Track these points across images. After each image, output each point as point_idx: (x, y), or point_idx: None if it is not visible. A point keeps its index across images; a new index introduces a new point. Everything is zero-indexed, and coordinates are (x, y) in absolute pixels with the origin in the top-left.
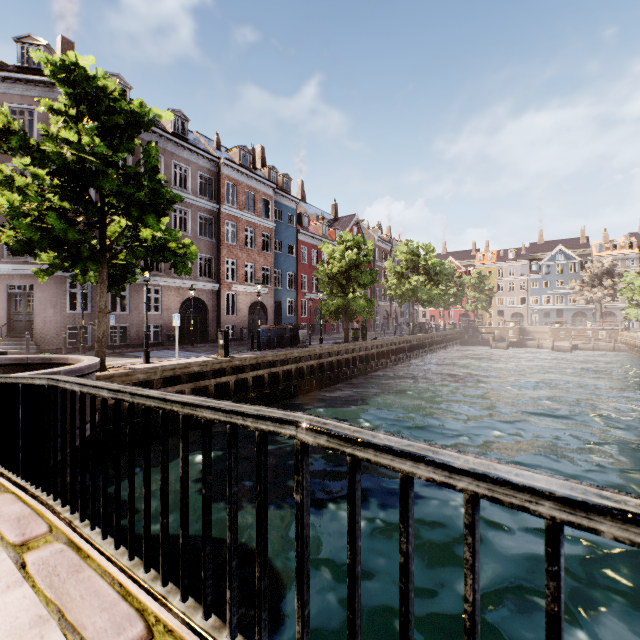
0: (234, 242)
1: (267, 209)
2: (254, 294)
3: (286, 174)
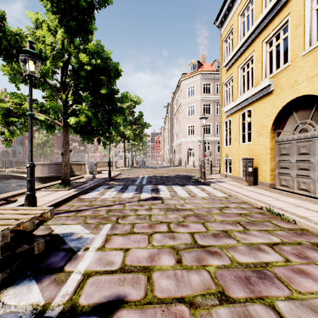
0: None
1: None
2: (3, 147)
3: None
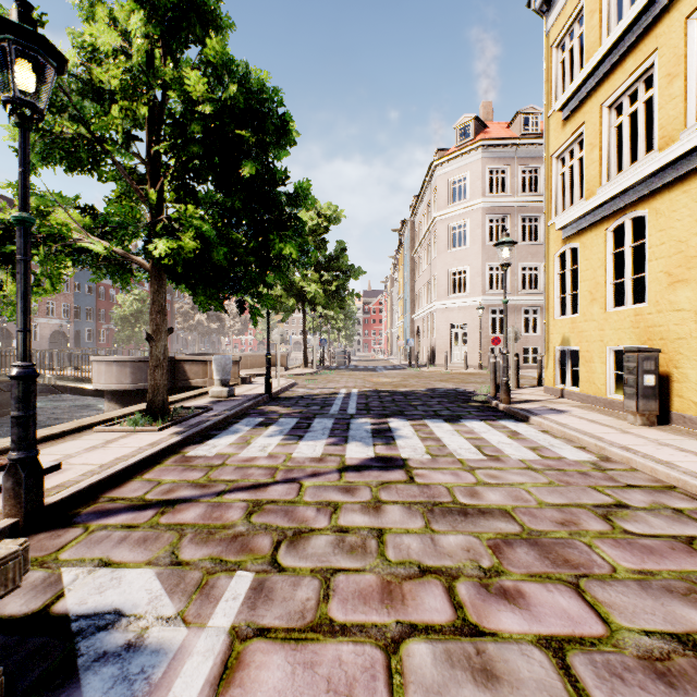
0: None
1: None
2: (56, 325)
3: None
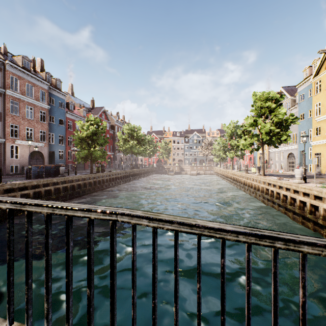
0: (17, 114)
1: (44, 97)
2: (34, 146)
3: (58, 78)
